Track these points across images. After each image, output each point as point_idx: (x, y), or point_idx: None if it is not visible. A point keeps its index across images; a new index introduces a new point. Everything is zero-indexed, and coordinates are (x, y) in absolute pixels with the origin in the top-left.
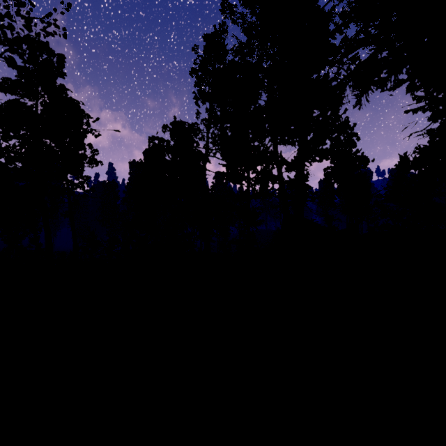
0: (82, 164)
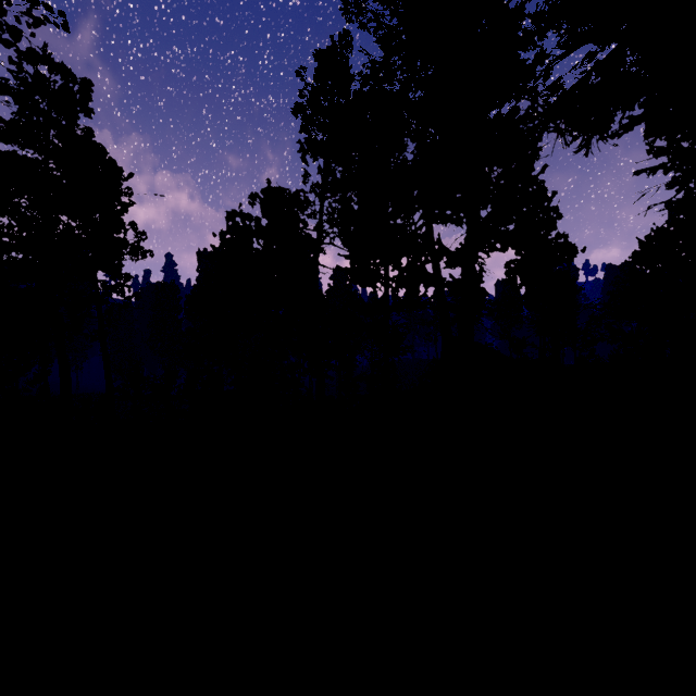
0: (120, 255)
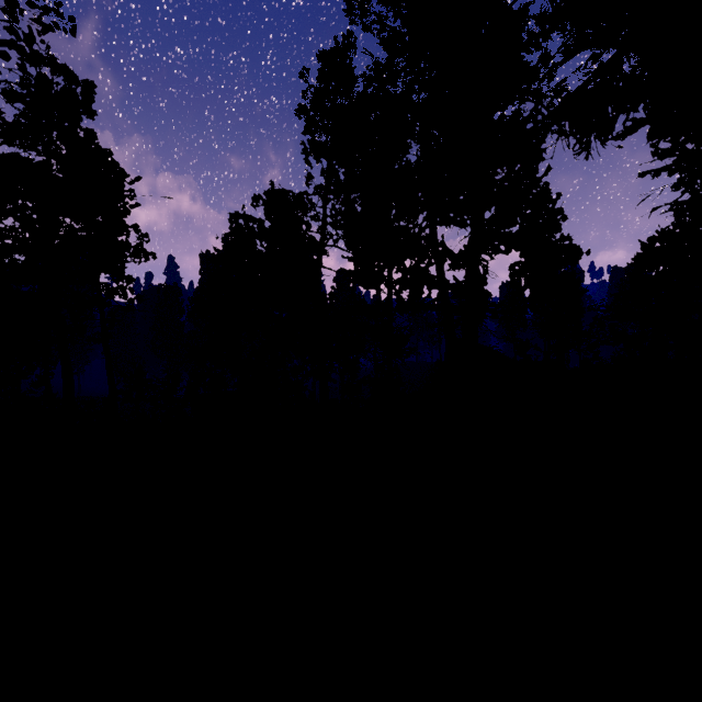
0: (123, 257)
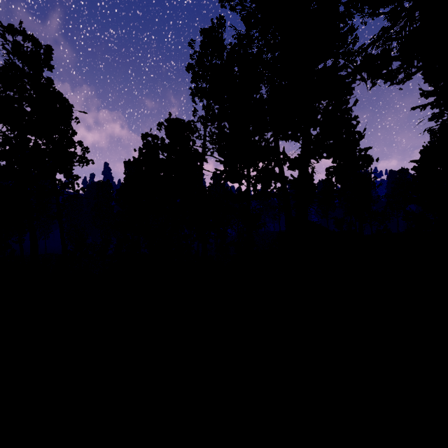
0: (71, 162)
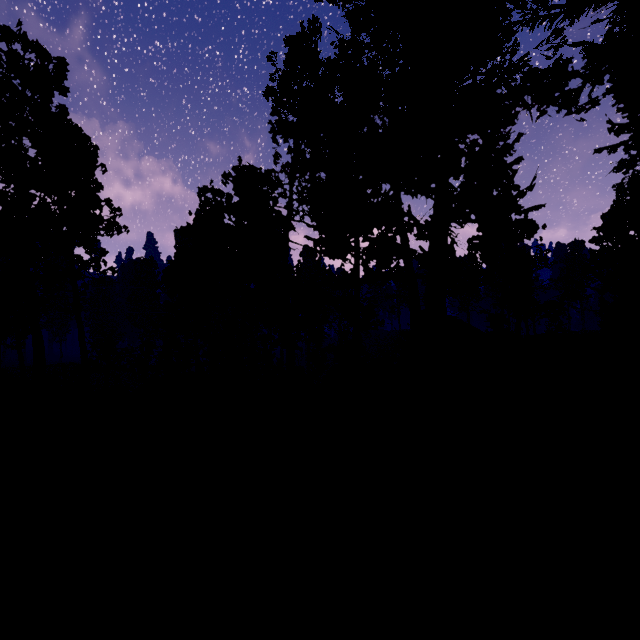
0: (94, 229)
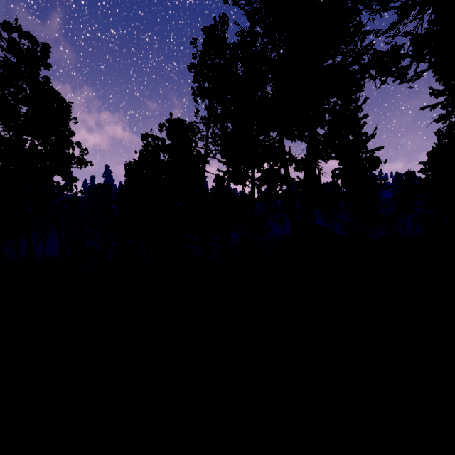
0: (69, 164)
